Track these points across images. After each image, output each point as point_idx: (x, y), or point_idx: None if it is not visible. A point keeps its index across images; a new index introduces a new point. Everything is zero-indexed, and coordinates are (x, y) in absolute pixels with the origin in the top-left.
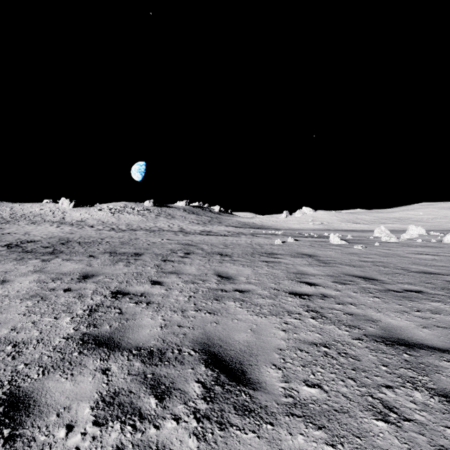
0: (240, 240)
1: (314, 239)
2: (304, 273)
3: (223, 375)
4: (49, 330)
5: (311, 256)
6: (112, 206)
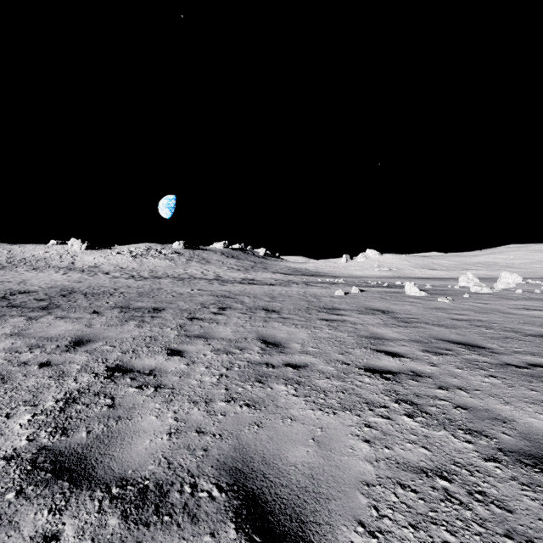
0: (290, 291)
1: (384, 289)
2: (380, 338)
3: None
4: None
5: (385, 312)
6: (133, 248)
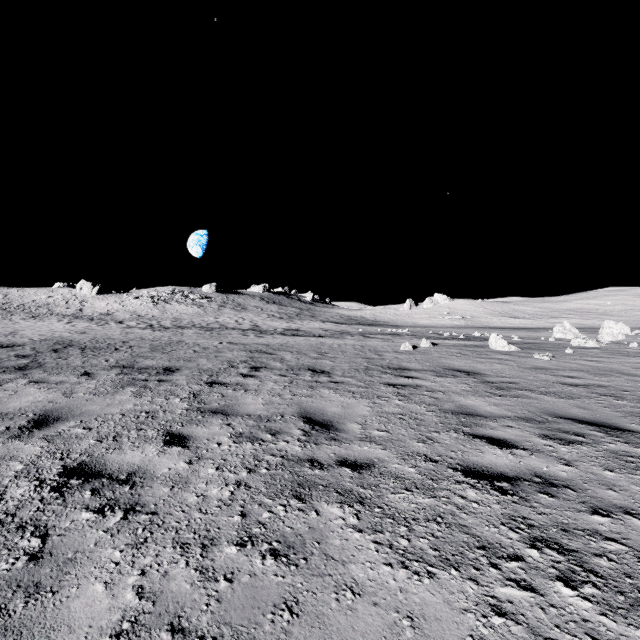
0: (344, 344)
1: (462, 342)
2: (472, 413)
3: None
4: None
5: (470, 373)
6: (154, 292)
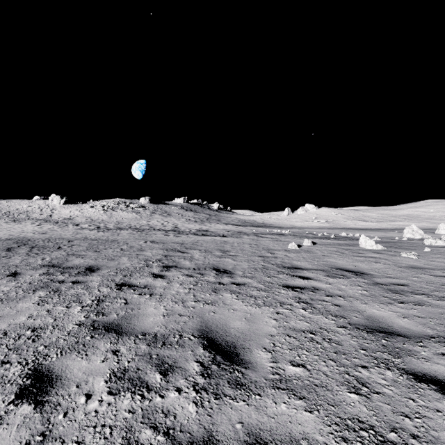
0: (242, 243)
1: (335, 241)
2: (389, 331)
3: None
4: None
5: (357, 273)
6: (105, 203)
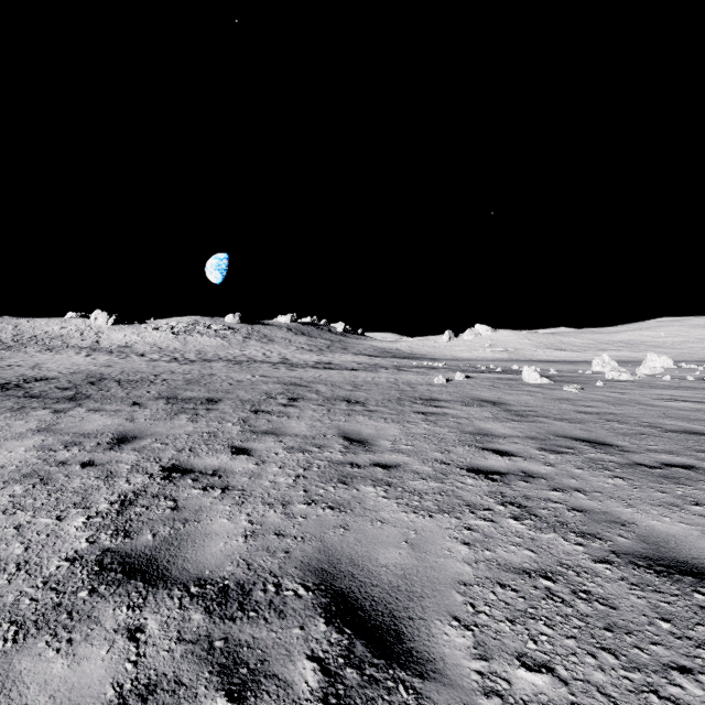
0: (378, 378)
1: (497, 375)
2: (487, 434)
3: (361, 641)
4: (43, 544)
5: (496, 403)
6: (174, 323)
